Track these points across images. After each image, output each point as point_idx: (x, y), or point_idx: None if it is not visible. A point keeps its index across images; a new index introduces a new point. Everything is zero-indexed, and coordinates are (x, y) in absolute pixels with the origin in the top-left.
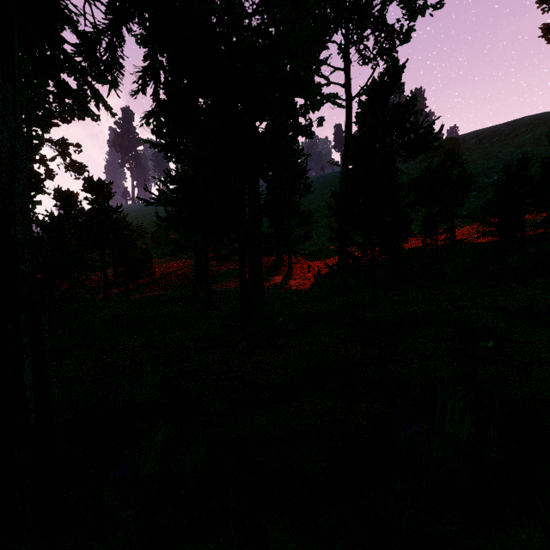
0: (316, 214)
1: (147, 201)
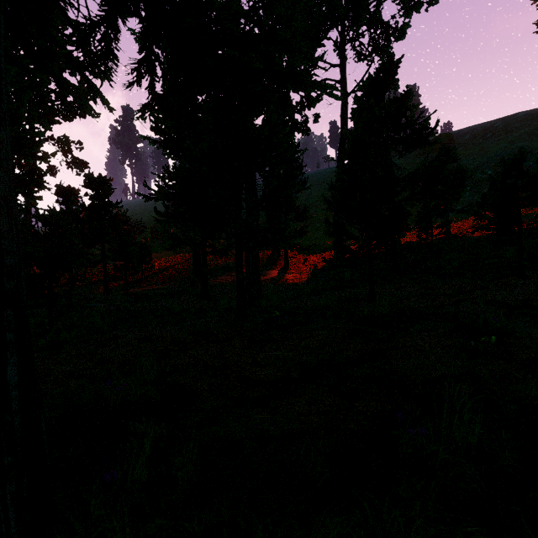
0: (312, 209)
1: (146, 197)
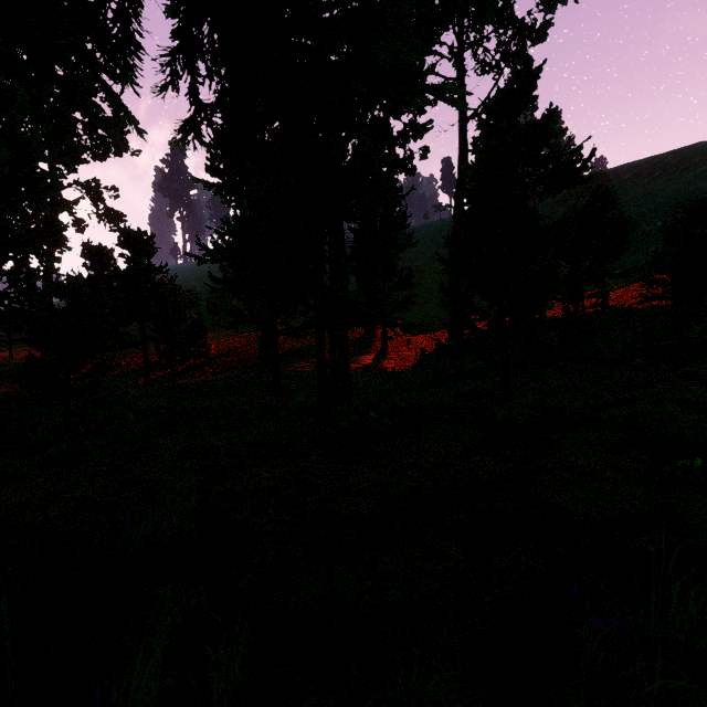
0: (418, 274)
1: (199, 258)
